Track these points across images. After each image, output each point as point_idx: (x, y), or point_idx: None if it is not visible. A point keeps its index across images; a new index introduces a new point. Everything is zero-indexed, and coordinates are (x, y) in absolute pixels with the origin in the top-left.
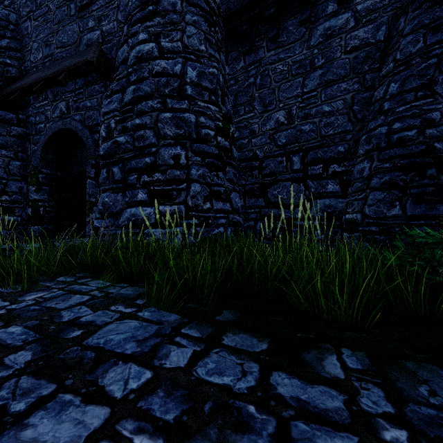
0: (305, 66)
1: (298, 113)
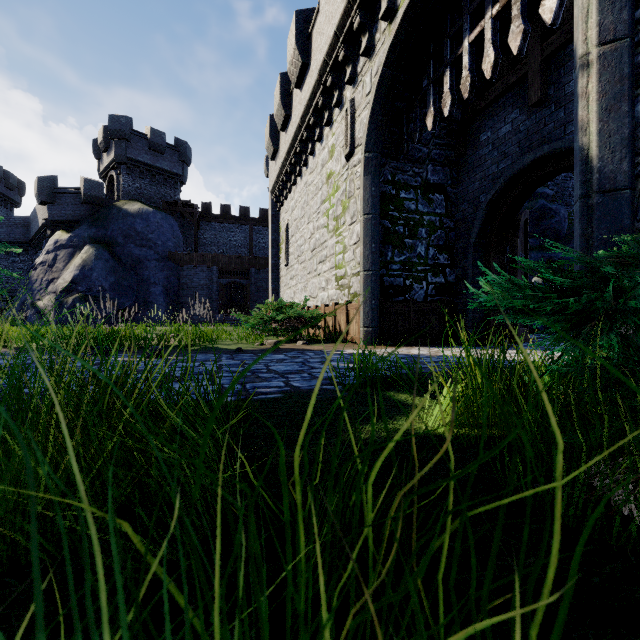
0: (7, 267)
1: (5, 281)
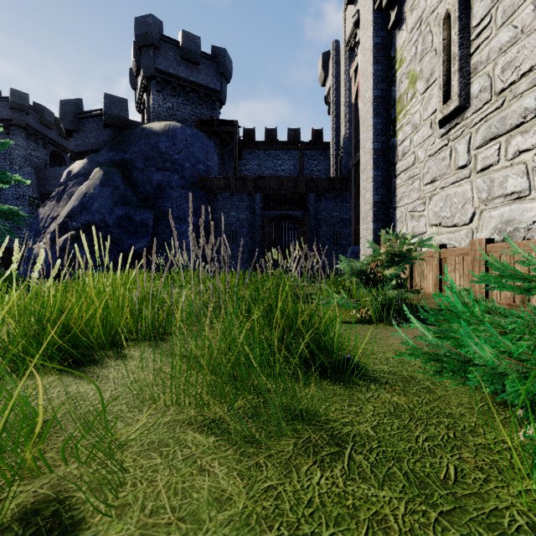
0: None
1: None
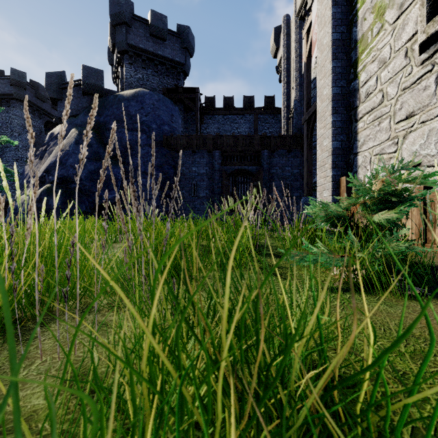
0: None
1: None
